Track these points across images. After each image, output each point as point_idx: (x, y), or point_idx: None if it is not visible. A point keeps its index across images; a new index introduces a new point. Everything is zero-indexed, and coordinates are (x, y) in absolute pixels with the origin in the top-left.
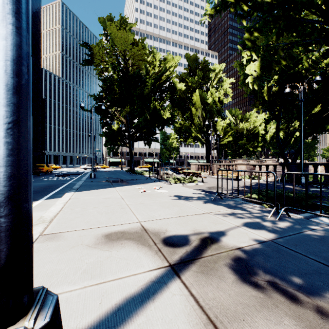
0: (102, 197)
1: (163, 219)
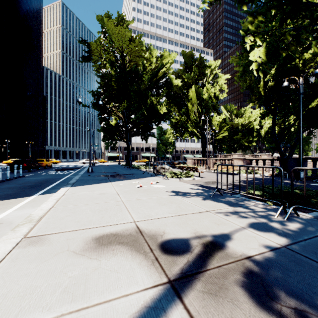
0: (97, 192)
1: (160, 218)
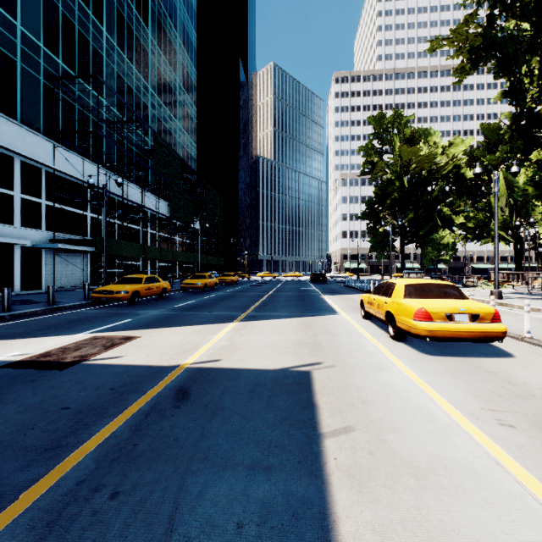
0: None
1: None
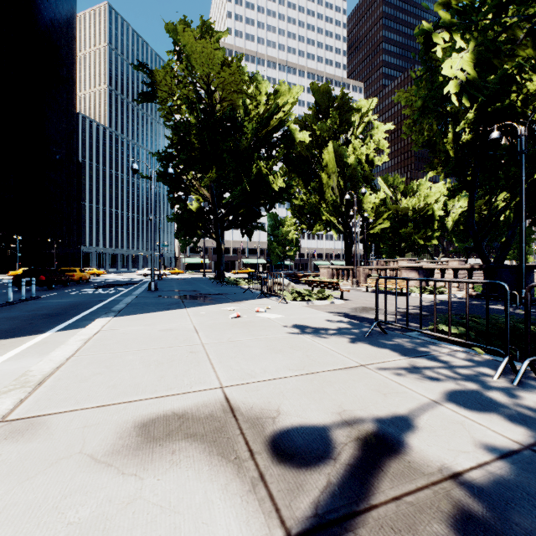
0: (159, 327)
1: (272, 380)
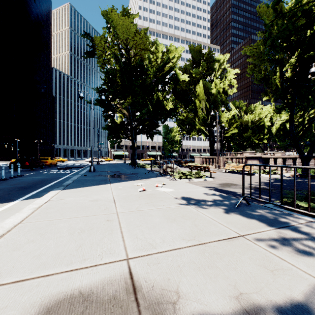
0: (90, 198)
1: (170, 251)
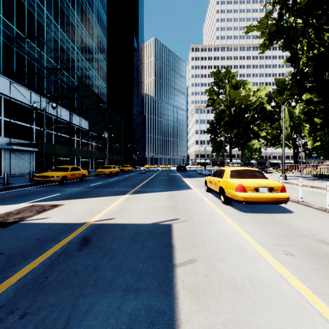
0: None
1: None
